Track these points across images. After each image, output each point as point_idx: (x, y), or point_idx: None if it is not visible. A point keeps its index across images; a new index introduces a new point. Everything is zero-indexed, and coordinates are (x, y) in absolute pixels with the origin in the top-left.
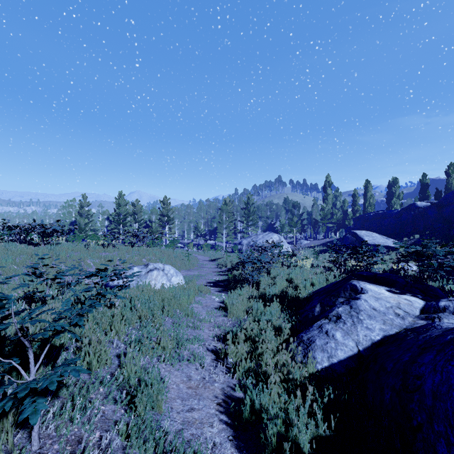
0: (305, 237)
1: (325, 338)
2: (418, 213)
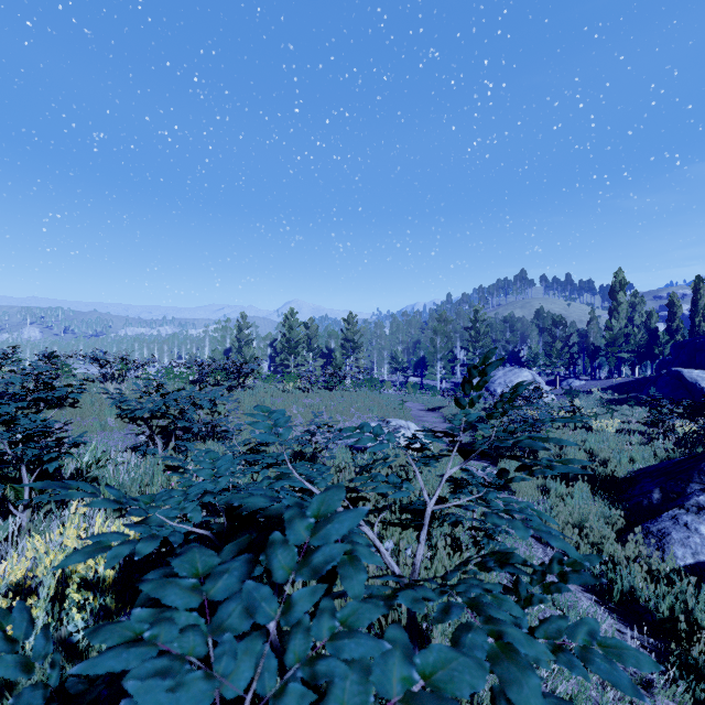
0: (574, 373)
1: (684, 531)
2: None
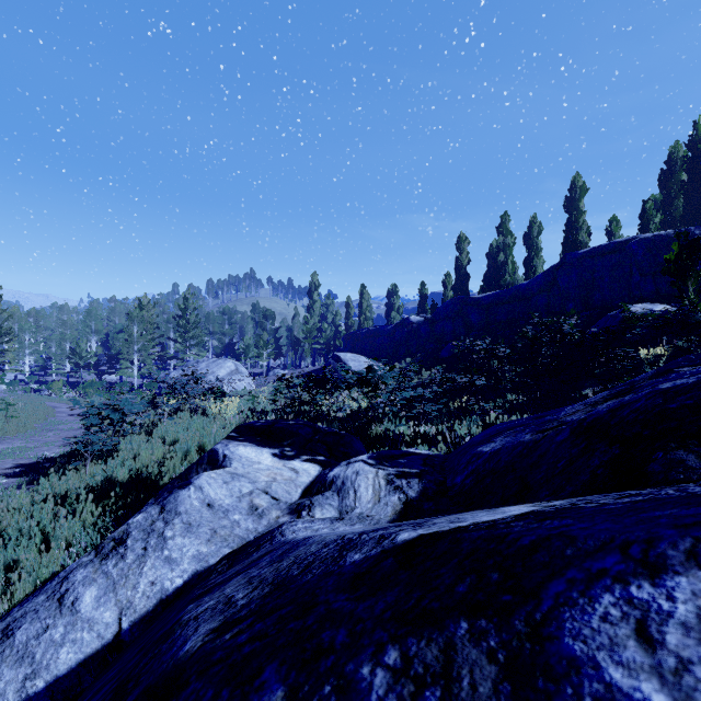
0: (284, 365)
1: (49, 614)
2: (412, 330)
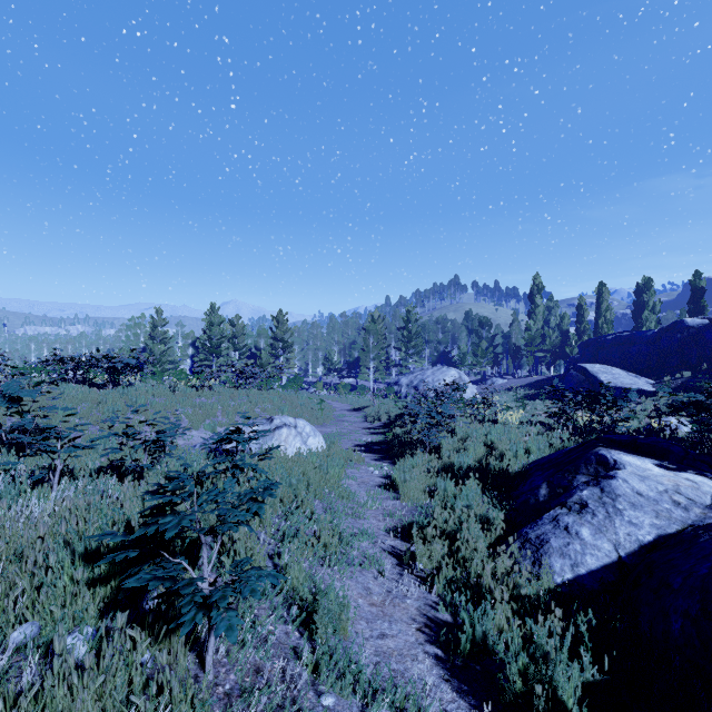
0: (499, 373)
1: (564, 536)
2: (689, 336)
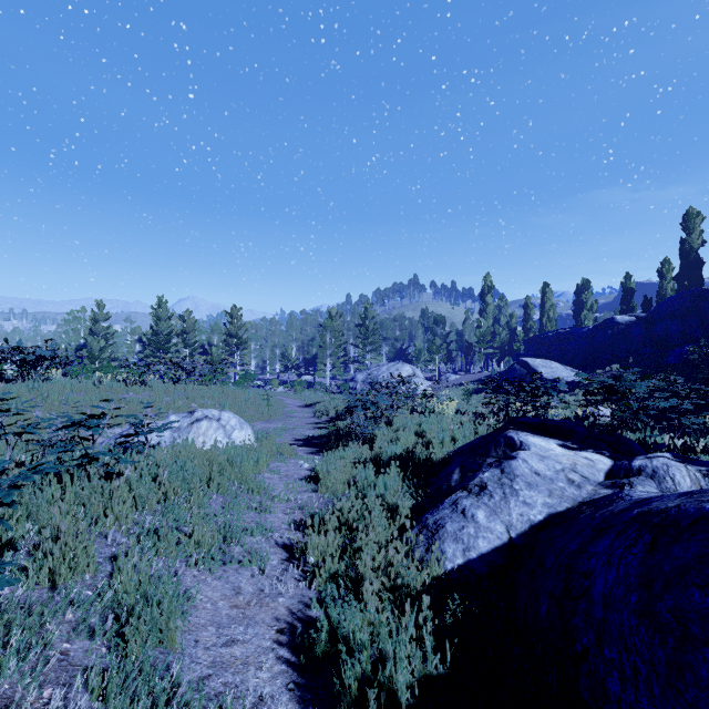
0: (453, 369)
1: (460, 520)
2: (618, 332)
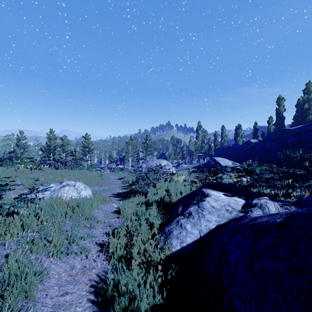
0: (185, 162)
1: (179, 229)
2: (252, 146)
